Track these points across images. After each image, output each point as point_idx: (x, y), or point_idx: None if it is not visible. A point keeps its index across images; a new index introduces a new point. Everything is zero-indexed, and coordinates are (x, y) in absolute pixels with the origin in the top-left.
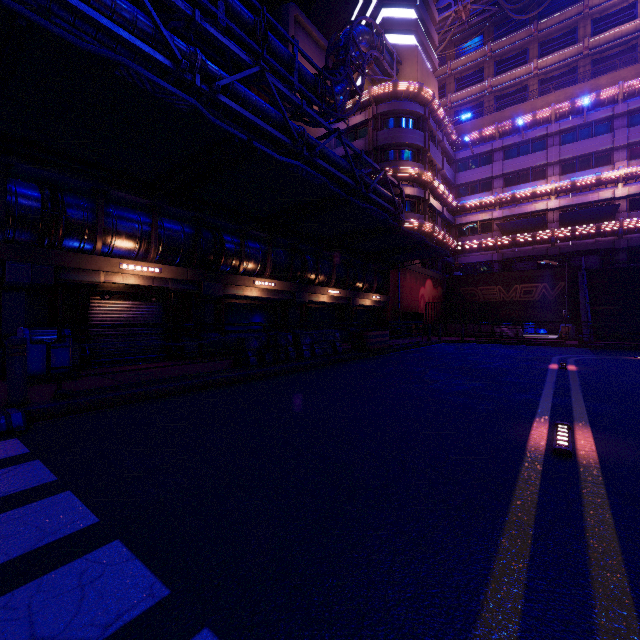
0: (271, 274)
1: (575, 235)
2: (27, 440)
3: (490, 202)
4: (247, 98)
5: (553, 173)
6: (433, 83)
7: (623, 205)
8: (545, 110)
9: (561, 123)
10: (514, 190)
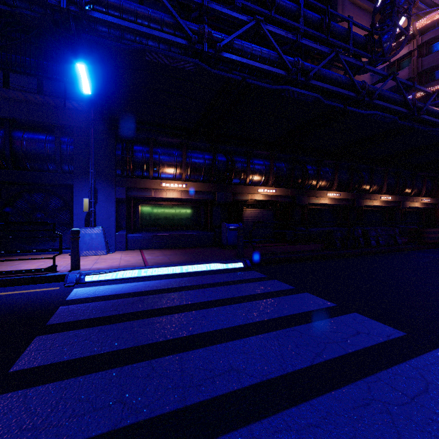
0: (336, 188)
1: None
2: (259, 272)
3: None
4: (326, 76)
5: None
6: None
7: None
8: None
9: None
10: None
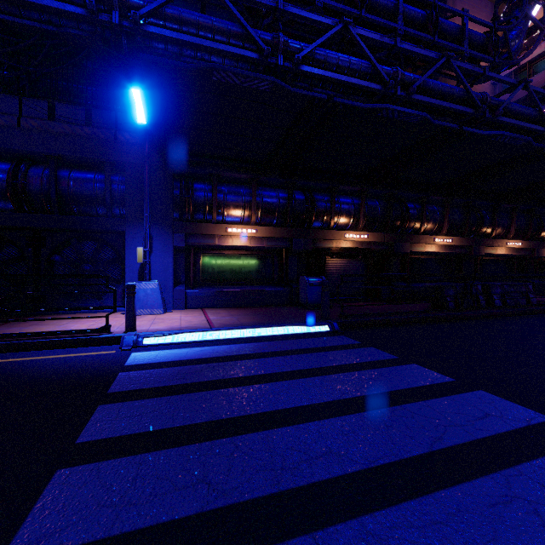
0: (446, 231)
1: None
2: (350, 337)
3: None
4: (434, 88)
5: None
6: None
7: None
8: None
9: None
10: None
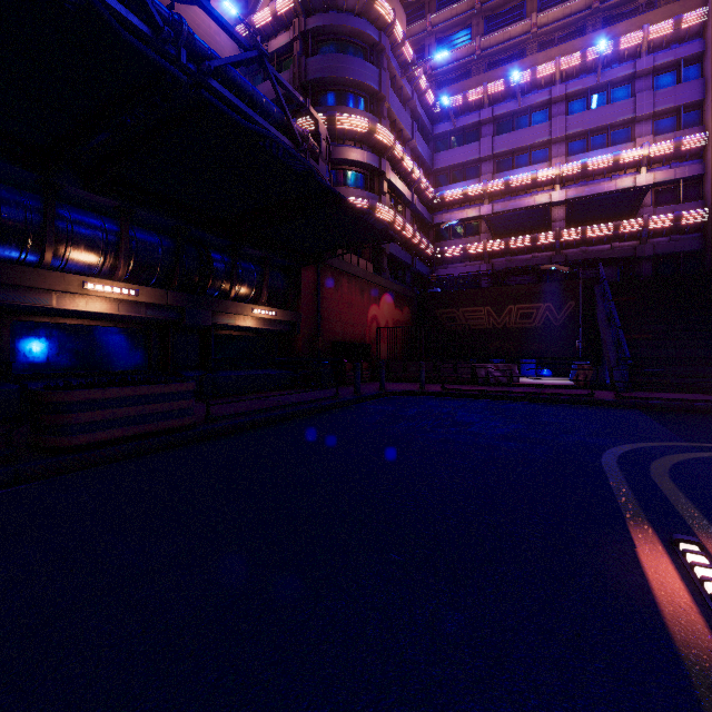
0: None
1: (586, 238)
2: None
3: (477, 193)
4: None
5: (558, 154)
6: (399, 13)
7: (647, 198)
8: (548, 65)
9: (568, 84)
10: (508, 176)
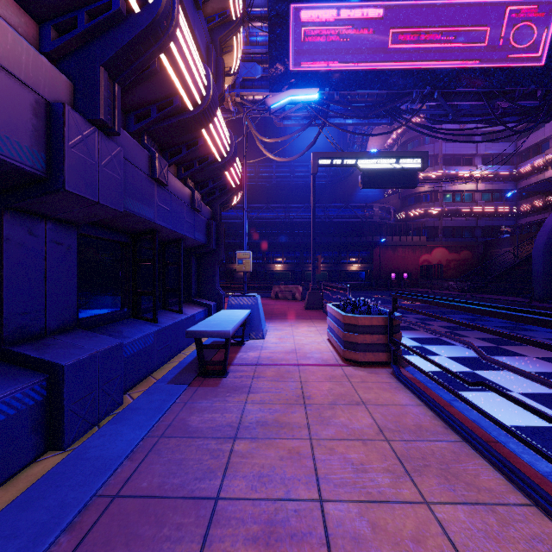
0: (286, 261)
1: None
2: None
3: (541, 164)
4: (263, 216)
5: None
6: None
7: None
8: None
9: None
10: None
